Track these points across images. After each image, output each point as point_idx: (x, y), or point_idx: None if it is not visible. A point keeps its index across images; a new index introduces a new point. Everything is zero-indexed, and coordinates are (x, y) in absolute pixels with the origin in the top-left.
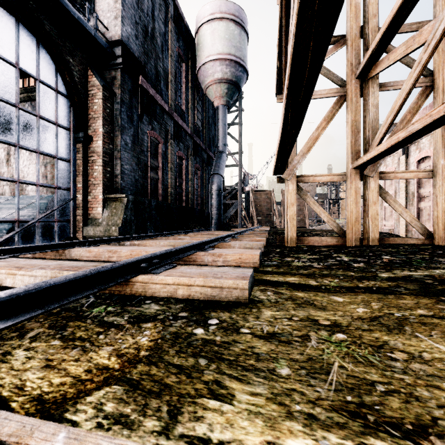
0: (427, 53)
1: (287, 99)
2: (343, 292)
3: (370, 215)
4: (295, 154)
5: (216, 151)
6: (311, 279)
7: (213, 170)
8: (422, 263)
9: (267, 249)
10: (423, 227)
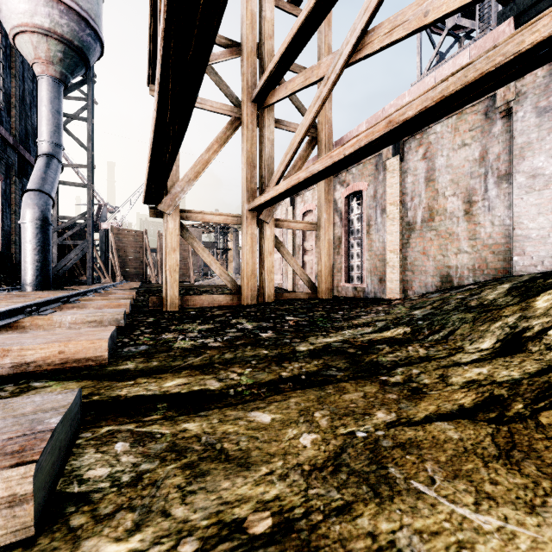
0: (327, 88)
1: (166, 43)
2: (266, 396)
3: (267, 267)
4: (177, 177)
5: (39, 152)
6: (209, 375)
7: (31, 184)
8: (325, 322)
9: (132, 319)
10: (310, 280)
